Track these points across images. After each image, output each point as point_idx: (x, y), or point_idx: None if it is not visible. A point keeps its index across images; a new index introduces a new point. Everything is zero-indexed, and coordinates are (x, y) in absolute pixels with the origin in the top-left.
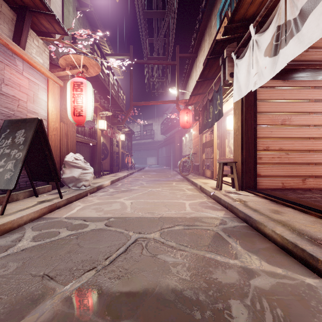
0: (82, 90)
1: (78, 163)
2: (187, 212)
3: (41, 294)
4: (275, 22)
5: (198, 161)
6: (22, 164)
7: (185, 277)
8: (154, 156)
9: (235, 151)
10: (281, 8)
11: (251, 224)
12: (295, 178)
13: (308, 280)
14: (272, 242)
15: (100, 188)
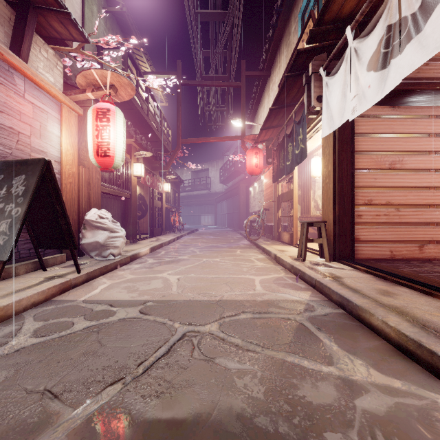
0: (109, 120)
1: (104, 223)
2: (257, 293)
3: (37, 422)
4: (384, 21)
5: (272, 220)
6: (21, 225)
7: (256, 394)
8: (211, 213)
9: (324, 206)
10: (393, 1)
11: (350, 310)
12: (408, 245)
13: None
14: (383, 339)
15: (135, 258)
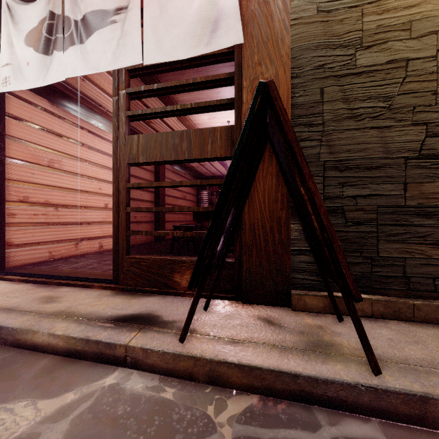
0: None
1: None
2: None
3: None
4: (46, 2)
5: None
6: None
7: None
8: None
9: None
10: None
11: (4, 339)
12: (67, 243)
13: (108, 380)
14: (50, 353)
15: None
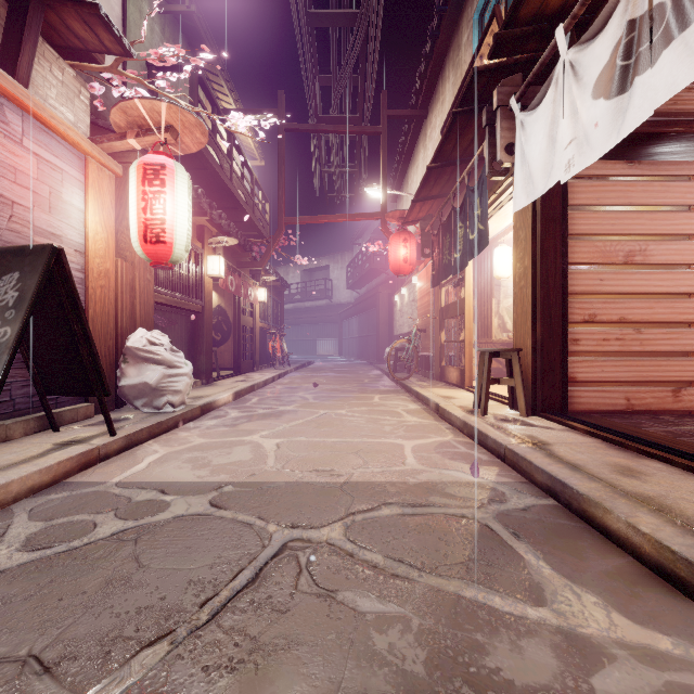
0: (164, 183)
1: (157, 353)
2: (409, 469)
3: None
4: (622, 13)
5: (431, 348)
6: (10, 356)
7: (412, 665)
8: (333, 336)
9: (517, 325)
10: None
11: (567, 502)
12: (655, 388)
13: None
14: (629, 554)
15: (208, 410)
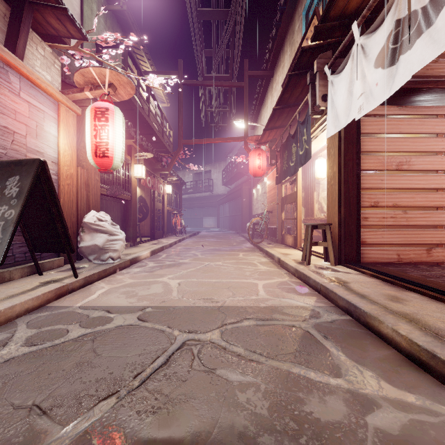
0: (107, 119)
1: (103, 226)
2: (260, 298)
3: (22, 442)
4: (392, 15)
5: (276, 223)
6: (14, 228)
7: (260, 410)
8: (213, 215)
9: (329, 209)
10: None
11: (357, 317)
12: (416, 248)
13: None
14: (393, 348)
15: (135, 262)
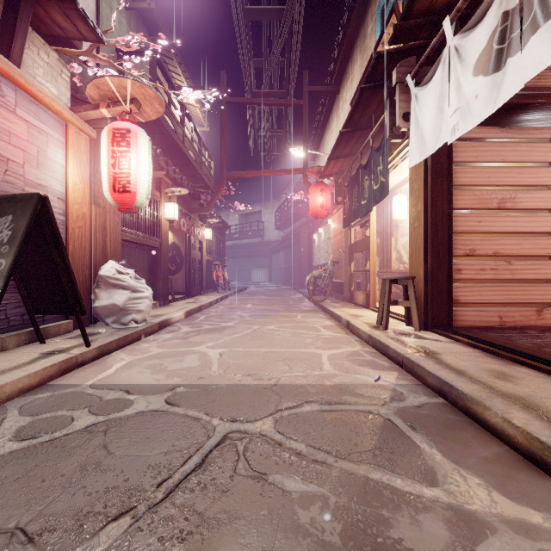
0: (129, 144)
1: (124, 280)
2: (326, 374)
3: None
4: (497, 6)
5: (342, 276)
6: (4, 283)
7: (330, 536)
8: (264, 267)
9: (411, 258)
10: None
11: (454, 400)
12: (523, 308)
13: None
14: (505, 443)
15: (165, 326)
